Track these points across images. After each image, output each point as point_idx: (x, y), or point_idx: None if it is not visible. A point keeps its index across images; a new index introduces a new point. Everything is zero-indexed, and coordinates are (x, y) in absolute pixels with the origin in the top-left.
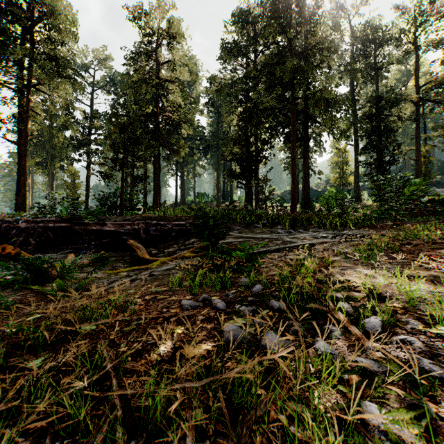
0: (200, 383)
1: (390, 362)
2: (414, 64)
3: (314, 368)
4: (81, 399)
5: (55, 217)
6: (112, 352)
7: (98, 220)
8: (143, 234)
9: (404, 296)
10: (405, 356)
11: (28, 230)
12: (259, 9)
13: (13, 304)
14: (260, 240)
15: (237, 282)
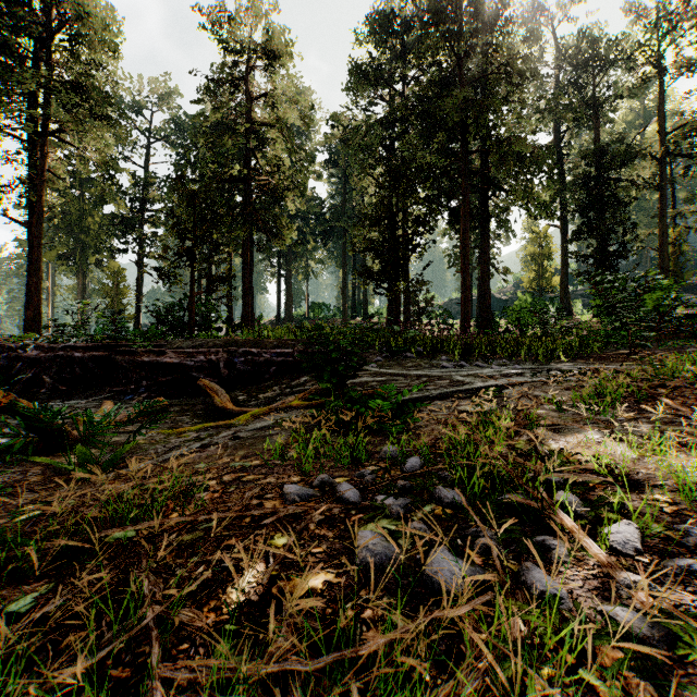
0: (314, 665)
1: (673, 618)
2: (655, 99)
3: (527, 626)
4: (94, 682)
5: (85, 341)
6: (158, 585)
7: (153, 346)
8: (224, 369)
9: (670, 481)
10: (694, 602)
11: (40, 363)
12: (409, 11)
13: (3, 488)
14: (413, 379)
15: (378, 452)
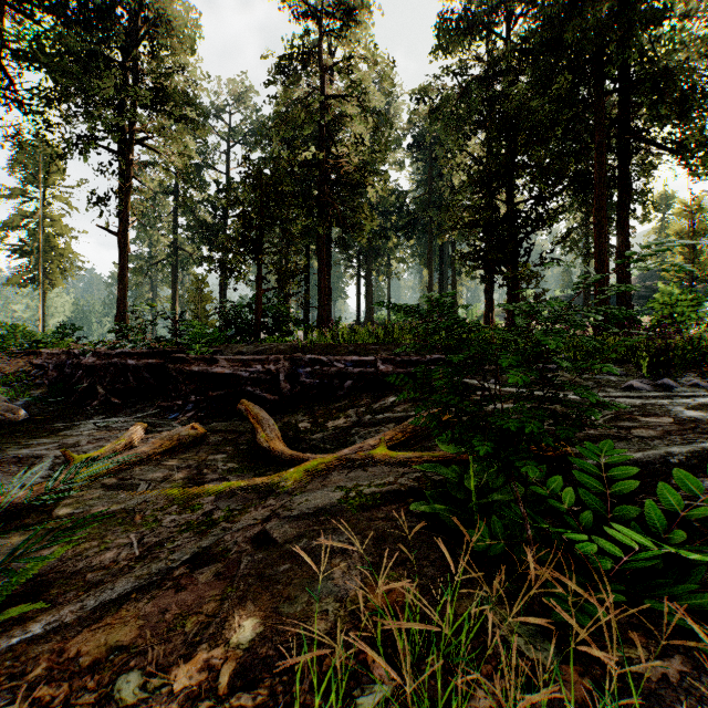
0: None
1: None
2: None
3: None
4: None
5: (142, 347)
6: None
7: (212, 352)
8: (285, 383)
9: None
10: None
11: (96, 371)
12: None
13: None
14: None
15: None
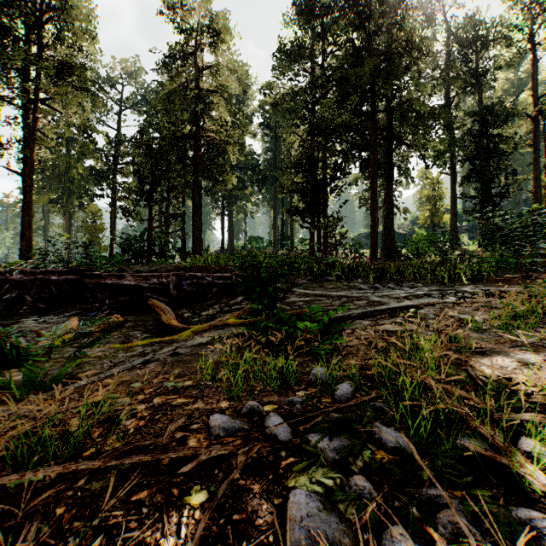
0: None
1: None
2: (527, 71)
3: None
4: None
5: (61, 267)
6: None
7: (116, 271)
8: (173, 290)
9: None
10: None
11: (24, 284)
12: None
13: None
14: (335, 299)
15: (307, 374)
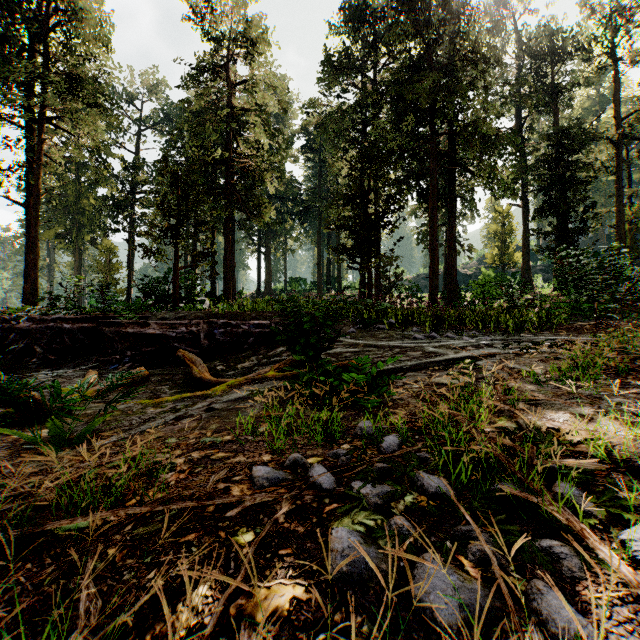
0: None
1: None
2: (610, 87)
3: None
4: None
5: (75, 313)
6: (96, 601)
7: (138, 318)
8: (204, 340)
9: None
10: None
11: (32, 333)
12: (380, 4)
13: None
14: (386, 350)
15: (353, 428)
